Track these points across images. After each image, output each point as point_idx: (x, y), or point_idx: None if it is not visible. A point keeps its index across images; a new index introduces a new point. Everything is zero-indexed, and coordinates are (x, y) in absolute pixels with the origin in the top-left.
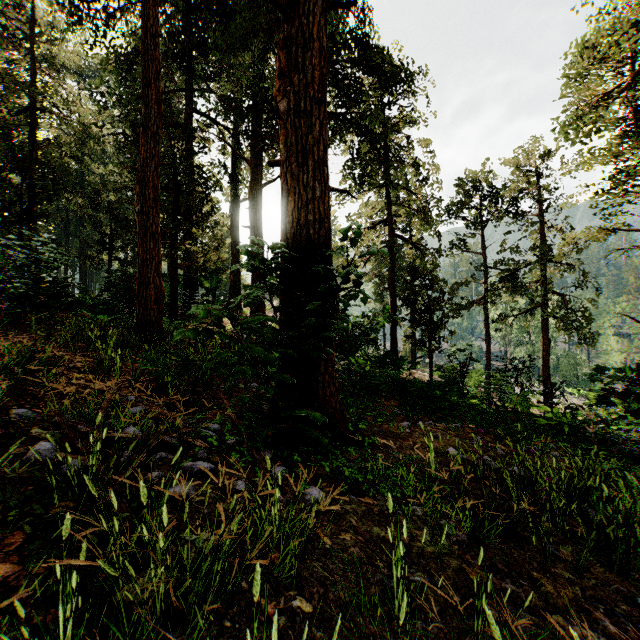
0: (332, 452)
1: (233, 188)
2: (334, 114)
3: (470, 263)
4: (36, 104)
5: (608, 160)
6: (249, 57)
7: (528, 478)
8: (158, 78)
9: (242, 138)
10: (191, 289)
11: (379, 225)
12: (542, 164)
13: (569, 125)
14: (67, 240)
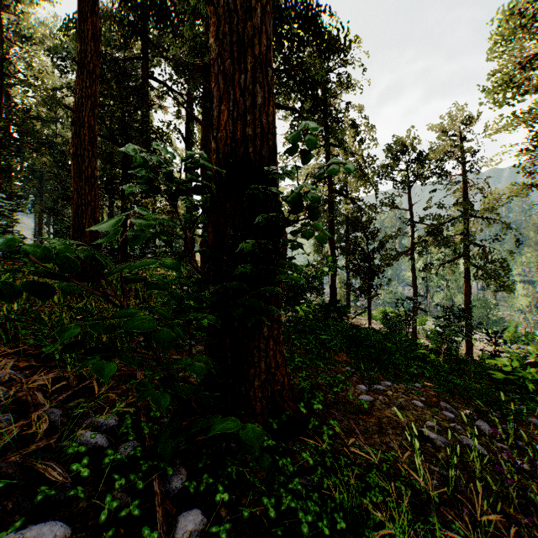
0: (279, 454)
1: (187, 149)
2: (279, 70)
3: (399, 218)
4: (3, 69)
5: (532, 120)
6: (193, 3)
7: (534, 474)
8: (95, 16)
9: (194, 102)
10: (147, 240)
11: (319, 182)
12: (464, 130)
13: (501, 84)
14: (41, 198)
